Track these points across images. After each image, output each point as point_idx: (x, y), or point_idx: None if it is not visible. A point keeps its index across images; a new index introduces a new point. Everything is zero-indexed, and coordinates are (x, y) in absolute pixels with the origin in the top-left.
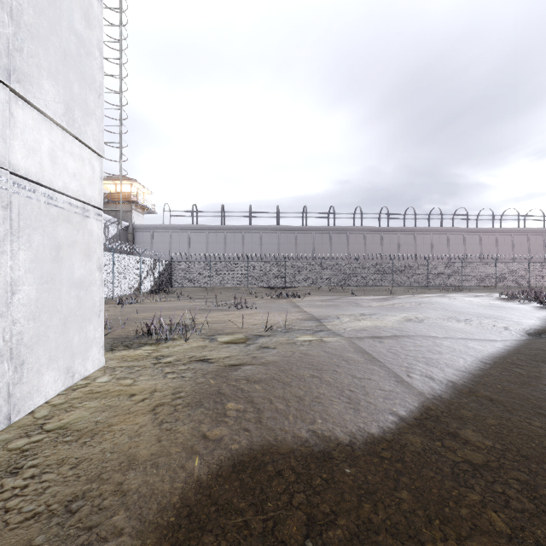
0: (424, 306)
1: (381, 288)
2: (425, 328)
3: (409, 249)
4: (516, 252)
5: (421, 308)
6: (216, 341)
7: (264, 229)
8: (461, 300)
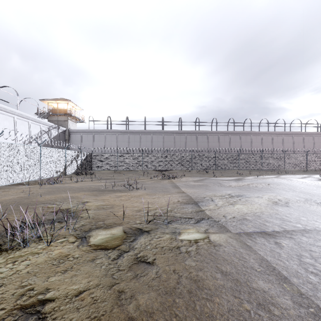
0: (274, 187)
1: (230, 171)
2: (300, 215)
3: (247, 145)
4: (316, 147)
5: (273, 189)
6: (86, 244)
7: (154, 132)
8: (296, 181)
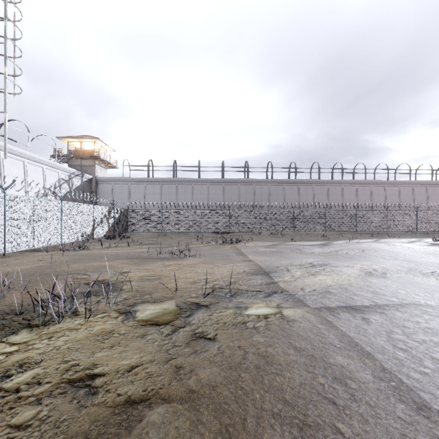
0: (370, 254)
1: (314, 233)
2: (399, 288)
3: (337, 199)
4: (430, 202)
5: (369, 256)
6: (132, 319)
7: (211, 182)
8: (400, 247)
